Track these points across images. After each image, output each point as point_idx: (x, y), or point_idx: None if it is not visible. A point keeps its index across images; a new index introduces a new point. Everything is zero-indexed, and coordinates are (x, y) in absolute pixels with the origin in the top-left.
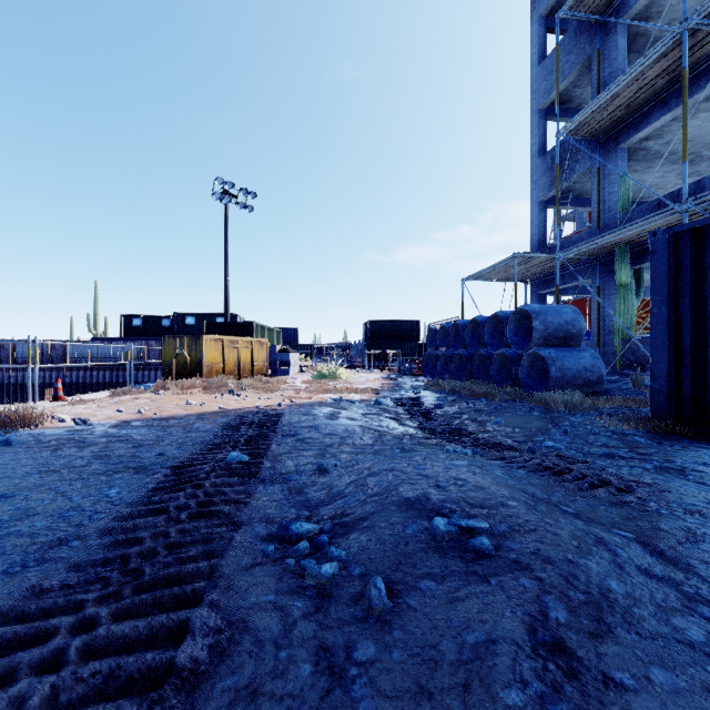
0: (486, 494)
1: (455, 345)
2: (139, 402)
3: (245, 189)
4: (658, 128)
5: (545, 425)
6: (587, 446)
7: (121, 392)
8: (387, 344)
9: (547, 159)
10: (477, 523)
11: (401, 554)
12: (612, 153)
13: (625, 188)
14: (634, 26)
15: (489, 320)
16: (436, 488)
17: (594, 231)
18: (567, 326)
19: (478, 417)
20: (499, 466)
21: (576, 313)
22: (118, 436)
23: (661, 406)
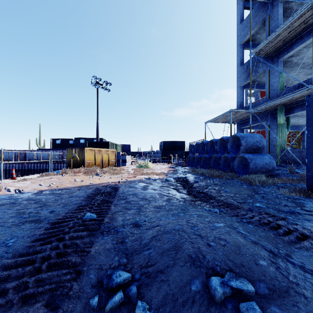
0: (242, 253)
1: (202, 152)
2: (52, 180)
3: (106, 81)
4: (297, 51)
5: (251, 193)
6: (277, 206)
7: (45, 174)
8: (170, 151)
9: (244, 66)
10: (244, 284)
11: (189, 312)
12: (276, 63)
13: (282, 79)
14: (285, 4)
15: (219, 140)
16: (208, 247)
17: (266, 99)
18: (257, 143)
19: (216, 188)
20: (237, 221)
21: (261, 137)
22: (34, 199)
23: (312, 184)
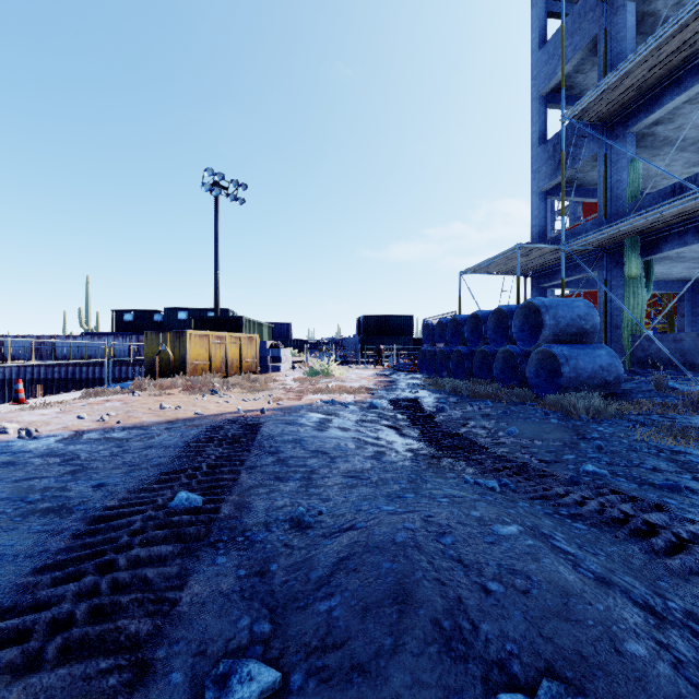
0: (575, 615)
1: (453, 341)
2: (108, 405)
3: (236, 180)
4: (669, 111)
5: (570, 437)
6: (635, 470)
7: (94, 392)
8: (381, 339)
9: (548, 147)
10: None
11: None
12: (621, 138)
13: (634, 174)
14: (642, 4)
15: (492, 314)
16: (483, 597)
17: (599, 221)
18: (580, 321)
19: (487, 424)
20: (545, 514)
21: (589, 307)
22: (60, 454)
23: None
